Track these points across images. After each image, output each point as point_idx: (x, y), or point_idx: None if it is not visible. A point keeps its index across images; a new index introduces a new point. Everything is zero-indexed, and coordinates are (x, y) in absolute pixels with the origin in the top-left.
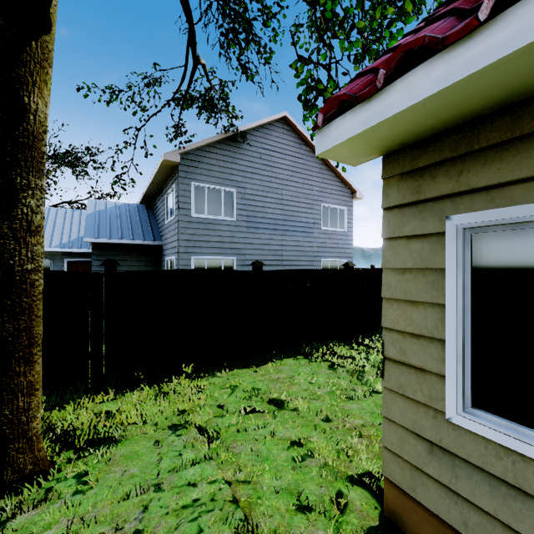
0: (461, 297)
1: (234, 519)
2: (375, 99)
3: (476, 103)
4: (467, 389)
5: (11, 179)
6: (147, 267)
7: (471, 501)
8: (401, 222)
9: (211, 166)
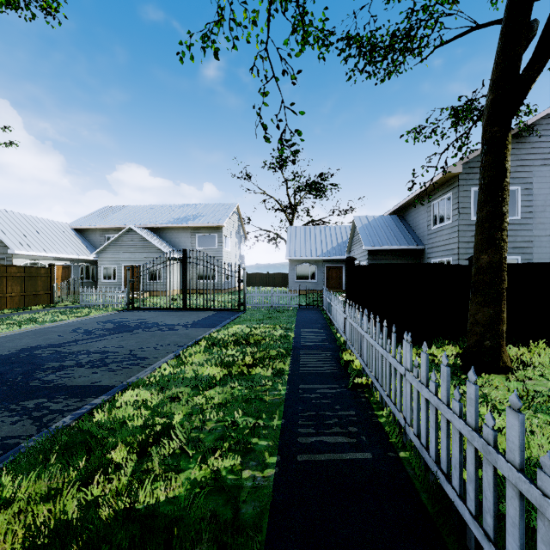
0: None
1: None
2: None
3: None
4: None
5: (501, 209)
6: None
7: None
8: None
9: None
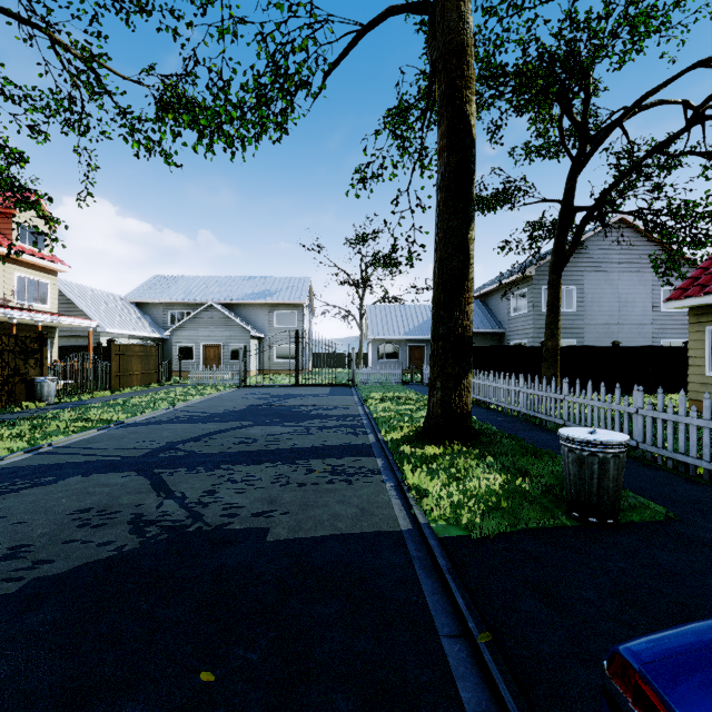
0: (708, 346)
1: None
2: (681, 301)
3: (708, 304)
4: (710, 367)
5: (557, 319)
6: None
7: (710, 392)
8: (693, 327)
9: None
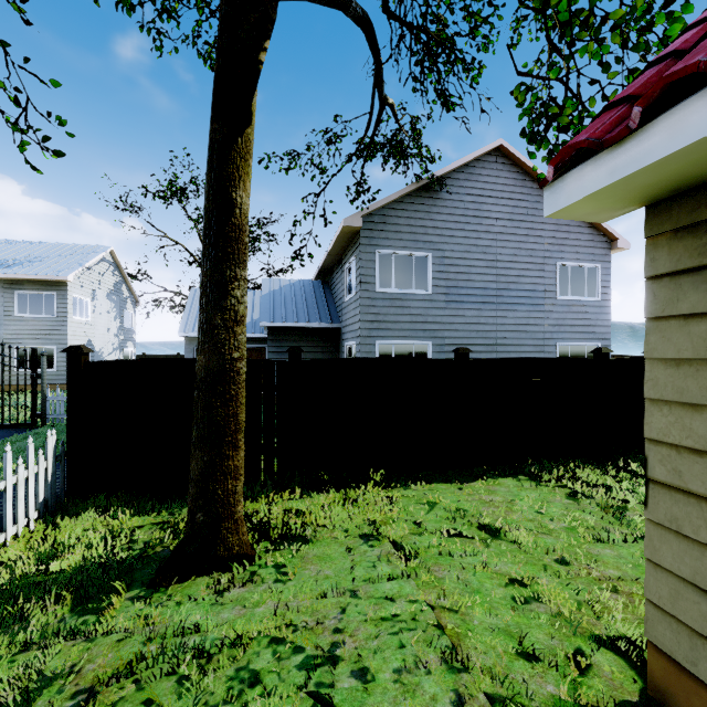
0: None
1: (440, 644)
2: (627, 143)
3: None
4: None
5: (223, 273)
6: (323, 354)
7: None
8: (675, 295)
9: (399, 227)
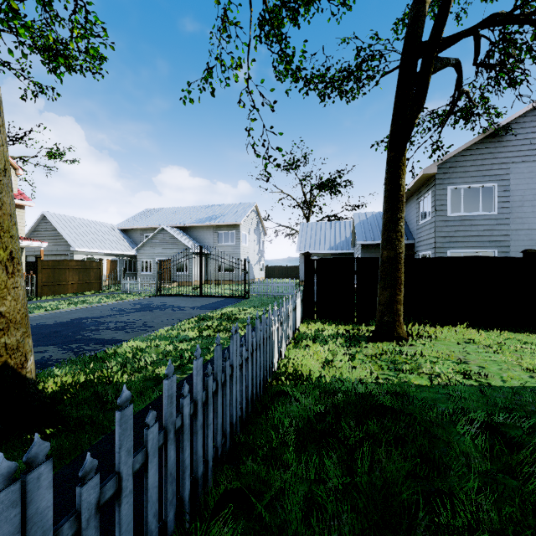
0: None
1: (520, 367)
2: None
3: None
4: None
5: (396, 216)
6: None
7: None
8: None
9: (467, 168)
